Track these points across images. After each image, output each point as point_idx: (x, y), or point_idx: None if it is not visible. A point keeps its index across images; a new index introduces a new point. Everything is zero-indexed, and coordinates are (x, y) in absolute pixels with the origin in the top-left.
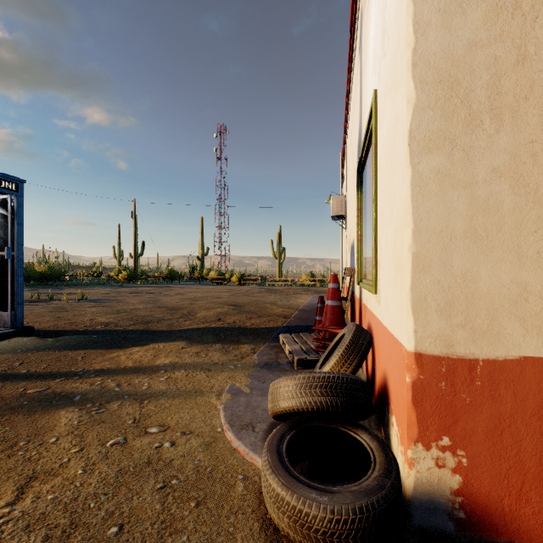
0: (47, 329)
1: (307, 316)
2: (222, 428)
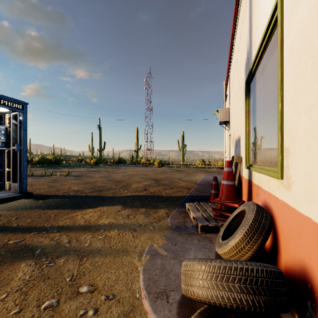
0: (41, 194)
1: (203, 189)
2: (140, 294)
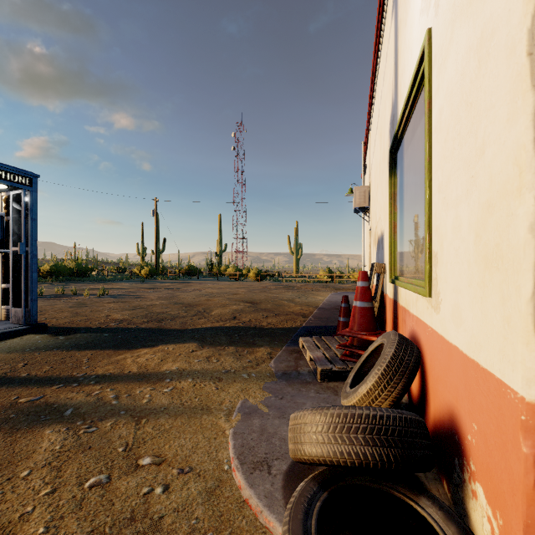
0: (62, 326)
1: (328, 316)
2: (230, 466)
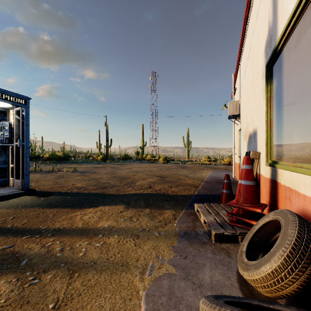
0: (45, 191)
1: (211, 187)
2: None
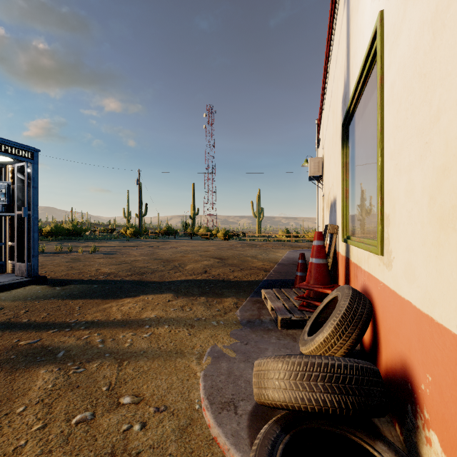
0: (59, 278)
1: (286, 270)
2: (200, 405)
